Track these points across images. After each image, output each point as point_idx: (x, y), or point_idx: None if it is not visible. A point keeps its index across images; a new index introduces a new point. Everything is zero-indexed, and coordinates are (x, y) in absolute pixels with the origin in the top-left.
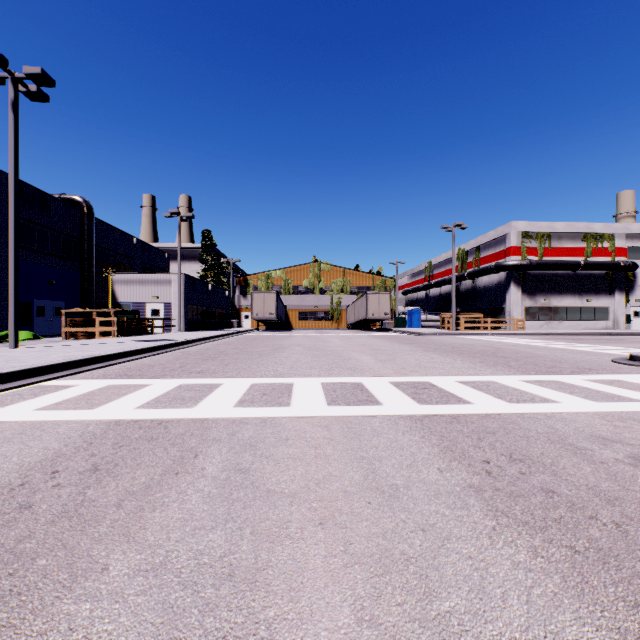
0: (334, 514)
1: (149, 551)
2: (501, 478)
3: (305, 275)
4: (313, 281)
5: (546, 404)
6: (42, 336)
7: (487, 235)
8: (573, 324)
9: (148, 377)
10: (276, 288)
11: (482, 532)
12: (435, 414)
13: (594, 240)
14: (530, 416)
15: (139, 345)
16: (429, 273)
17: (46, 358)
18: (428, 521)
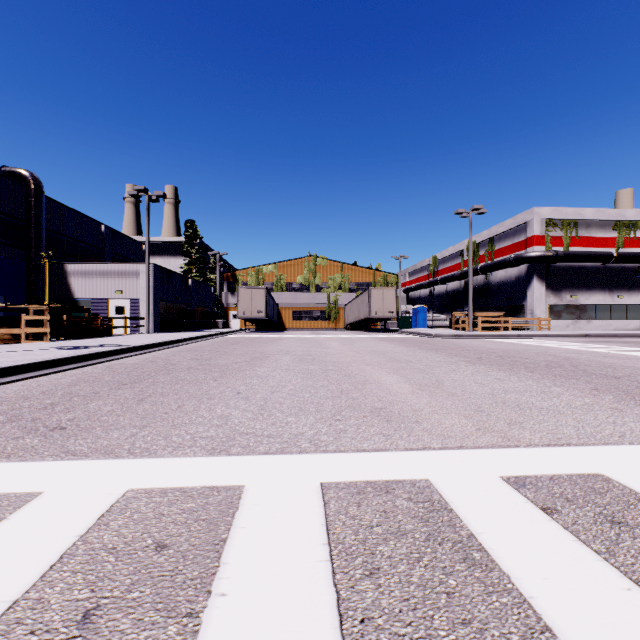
0: None
1: None
2: None
3: (299, 270)
4: (308, 277)
5: None
6: None
7: (503, 224)
8: (603, 324)
9: None
10: (267, 284)
11: None
12: None
13: (626, 229)
14: None
15: (43, 355)
16: (433, 269)
17: None
18: None
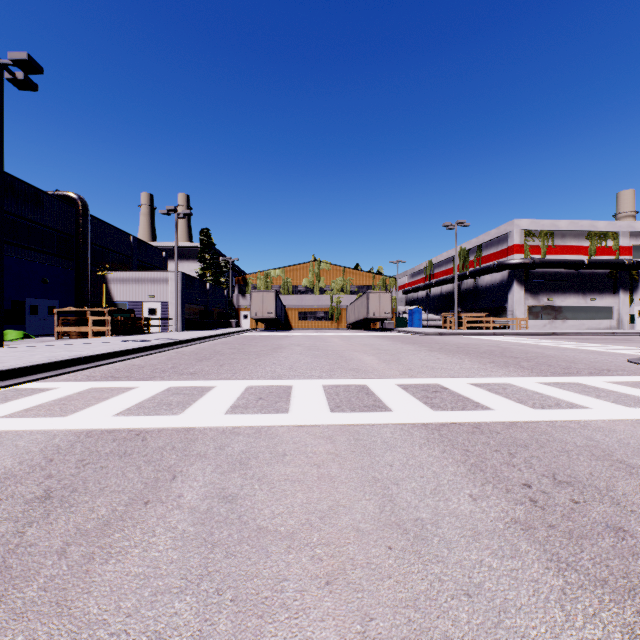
0: (345, 567)
1: (86, 634)
2: (551, 509)
3: (305, 274)
4: (313, 280)
5: (575, 410)
6: (35, 336)
7: (489, 233)
8: (577, 324)
9: (135, 379)
10: (275, 287)
11: (549, 598)
12: (453, 422)
13: (598, 238)
14: (561, 425)
15: (131, 345)
16: (430, 272)
17: (28, 358)
18: (472, 579)
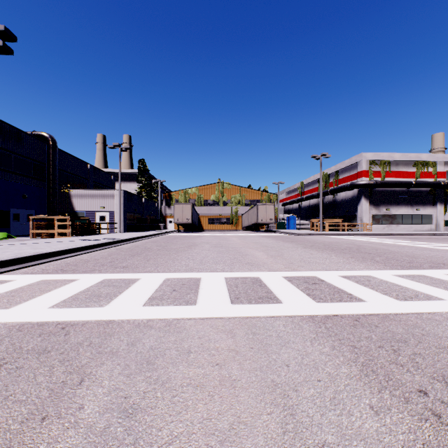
0: None
1: None
2: None
3: (212, 192)
4: (218, 196)
5: (433, 302)
6: (17, 236)
7: (344, 162)
8: (407, 227)
9: (79, 272)
10: (192, 201)
11: None
12: (335, 314)
13: (422, 166)
14: (428, 317)
15: (83, 243)
16: (301, 190)
17: None
18: None
